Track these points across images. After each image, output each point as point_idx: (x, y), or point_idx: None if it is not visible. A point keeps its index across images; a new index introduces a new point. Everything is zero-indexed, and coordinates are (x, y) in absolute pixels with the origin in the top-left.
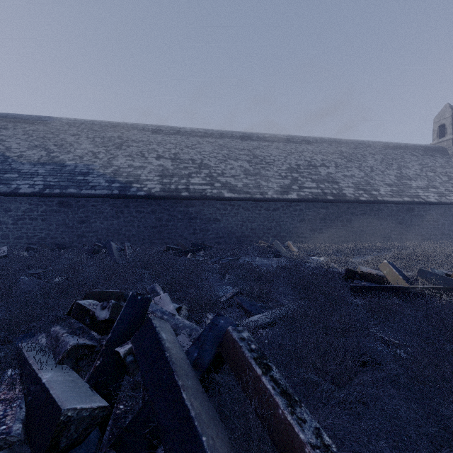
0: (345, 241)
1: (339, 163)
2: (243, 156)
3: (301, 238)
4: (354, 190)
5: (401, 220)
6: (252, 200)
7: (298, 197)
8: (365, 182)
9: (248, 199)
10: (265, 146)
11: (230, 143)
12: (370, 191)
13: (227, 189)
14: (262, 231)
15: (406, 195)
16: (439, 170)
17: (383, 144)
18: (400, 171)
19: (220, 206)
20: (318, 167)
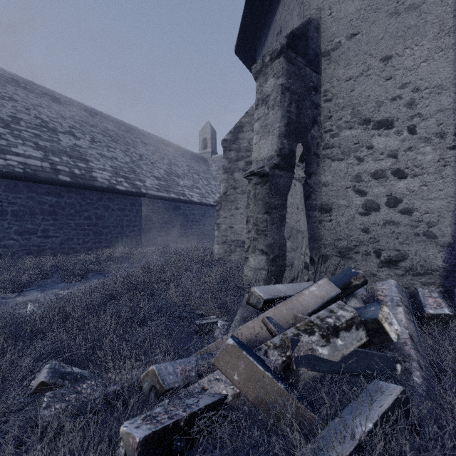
0: (94, 247)
1: (98, 139)
2: None
3: None
4: (112, 176)
5: (168, 219)
6: None
7: None
8: (130, 169)
9: None
10: None
11: None
12: (134, 180)
13: None
14: None
15: (173, 192)
16: (202, 174)
17: (158, 139)
18: (171, 167)
19: None
20: (60, 133)
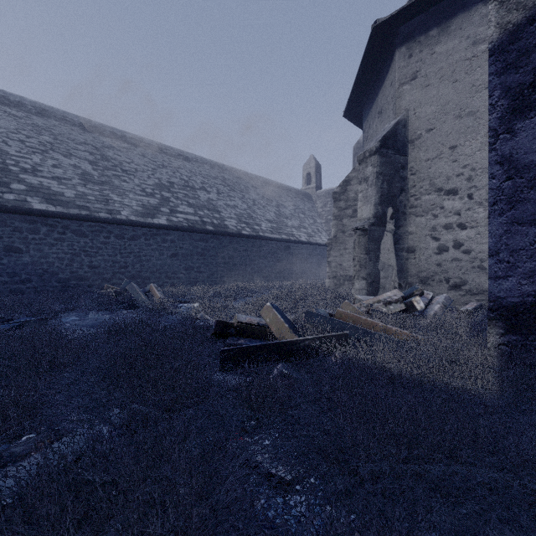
0: (227, 281)
1: (221, 190)
2: (83, 153)
3: (172, 279)
4: (237, 223)
5: (280, 258)
6: (92, 220)
7: (168, 223)
8: (248, 215)
9: (83, 217)
10: (123, 148)
11: (59, 128)
12: (253, 225)
13: (41, 196)
14: (111, 270)
15: (284, 233)
16: (308, 213)
17: (264, 180)
18: (279, 209)
19: (22, 224)
20: (198, 190)
